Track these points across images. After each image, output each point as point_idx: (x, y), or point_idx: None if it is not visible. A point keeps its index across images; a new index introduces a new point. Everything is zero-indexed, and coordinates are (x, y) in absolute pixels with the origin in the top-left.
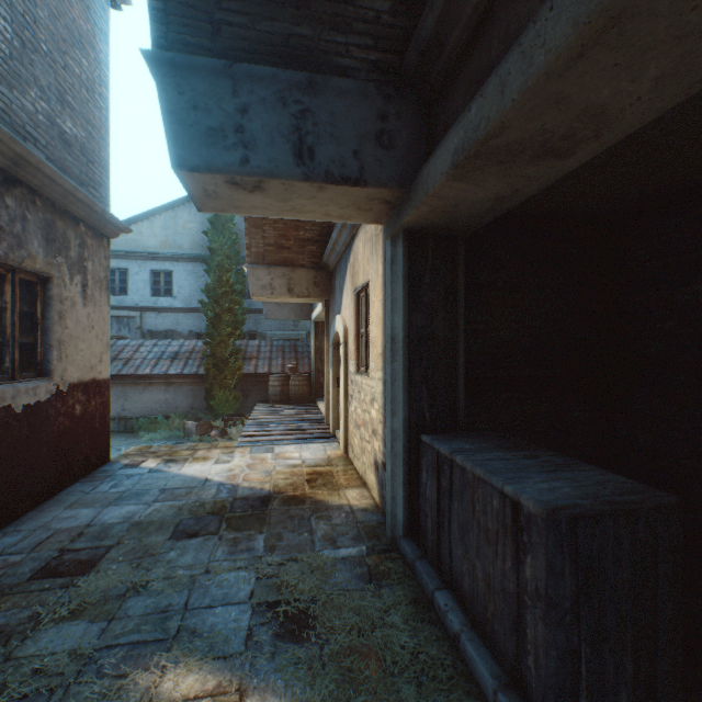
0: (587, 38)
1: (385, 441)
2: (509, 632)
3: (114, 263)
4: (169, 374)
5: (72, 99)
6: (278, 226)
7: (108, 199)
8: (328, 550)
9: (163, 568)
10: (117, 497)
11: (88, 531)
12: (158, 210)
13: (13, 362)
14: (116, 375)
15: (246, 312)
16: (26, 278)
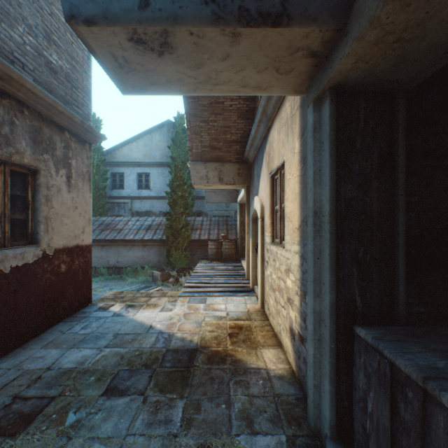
0: None
1: (302, 315)
2: None
3: (116, 170)
4: (144, 239)
5: (58, 39)
6: (211, 132)
7: (89, 115)
8: (244, 435)
9: (82, 439)
10: (81, 339)
11: (45, 375)
12: (141, 134)
13: (4, 233)
14: (113, 240)
15: (194, 198)
16: (18, 169)
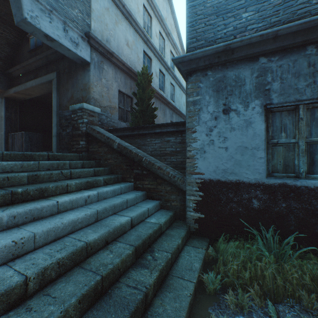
0: (26, 89)
1: None
2: (22, 148)
3: None
4: None
5: None
6: None
7: None
8: None
9: None
10: None
11: None
12: None
13: None
14: None
15: None
16: None
